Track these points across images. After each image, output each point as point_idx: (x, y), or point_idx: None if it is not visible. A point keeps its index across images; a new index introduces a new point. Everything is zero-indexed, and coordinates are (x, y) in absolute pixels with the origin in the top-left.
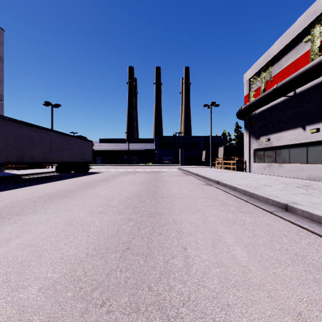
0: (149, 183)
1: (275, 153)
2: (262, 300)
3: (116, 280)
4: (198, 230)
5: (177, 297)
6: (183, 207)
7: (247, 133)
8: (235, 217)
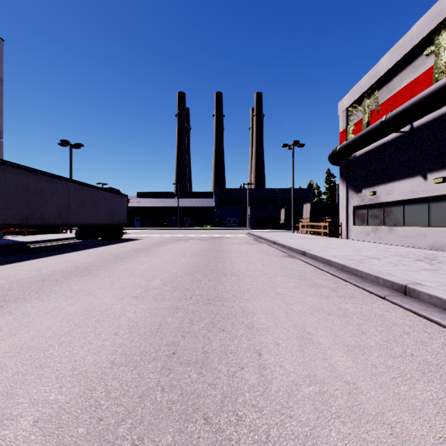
0: (207, 254)
1: (383, 211)
2: (382, 441)
3: (155, 407)
4: (279, 324)
5: (250, 435)
6: (256, 289)
7: (343, 184)
8: (331, 305)
